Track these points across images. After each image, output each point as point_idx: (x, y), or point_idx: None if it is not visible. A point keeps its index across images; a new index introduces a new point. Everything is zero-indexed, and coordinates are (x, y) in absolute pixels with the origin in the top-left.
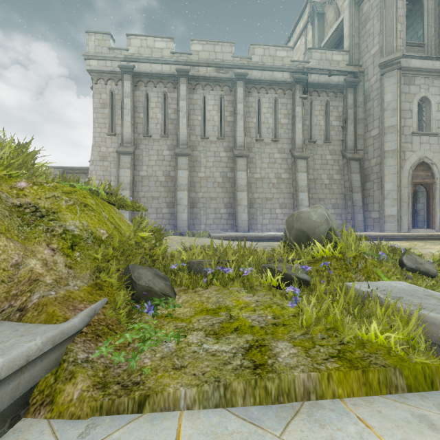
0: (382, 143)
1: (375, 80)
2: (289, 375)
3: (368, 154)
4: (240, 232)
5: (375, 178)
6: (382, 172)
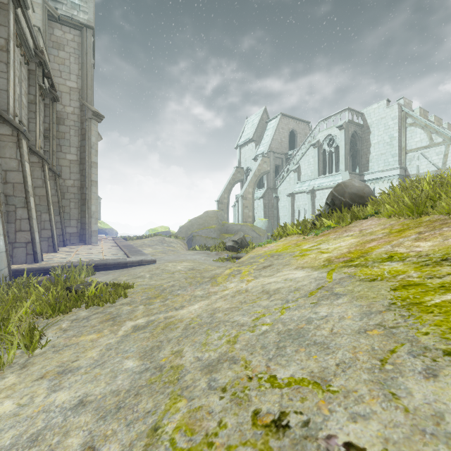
0: (89, 172)
1: (73, 112)
2: None
3: (63, 173)
4: (46, 262)
5: (72, 197)
6: (89, 196)
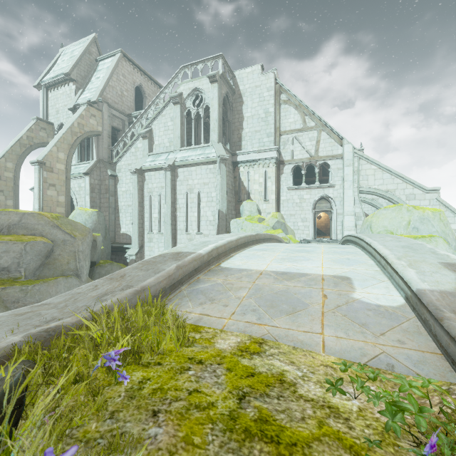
0: None
1: None
2: (244, 333)
3: None
4: None
5: None
6: None
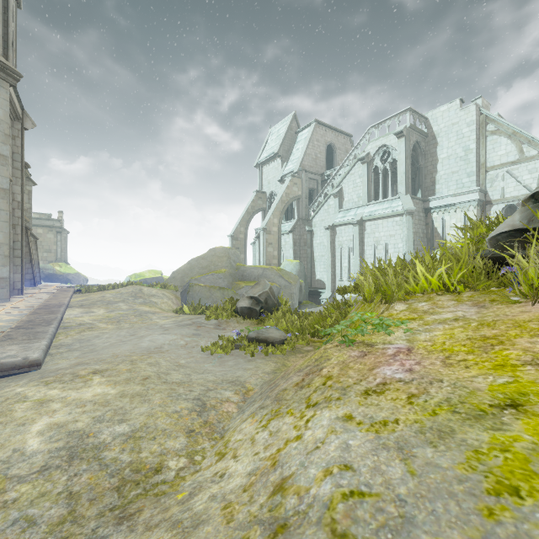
0: None
1: None
2: None
3: None
4: None
5: None
6: None
